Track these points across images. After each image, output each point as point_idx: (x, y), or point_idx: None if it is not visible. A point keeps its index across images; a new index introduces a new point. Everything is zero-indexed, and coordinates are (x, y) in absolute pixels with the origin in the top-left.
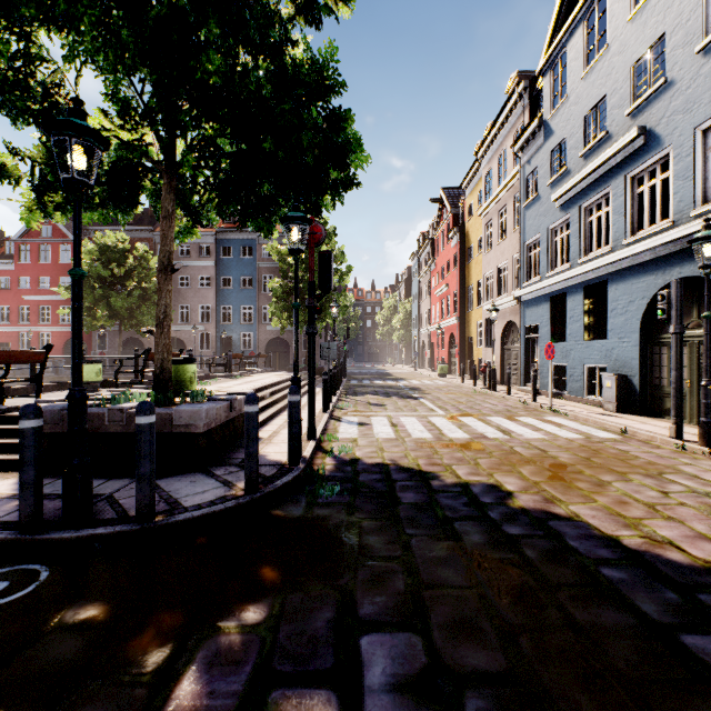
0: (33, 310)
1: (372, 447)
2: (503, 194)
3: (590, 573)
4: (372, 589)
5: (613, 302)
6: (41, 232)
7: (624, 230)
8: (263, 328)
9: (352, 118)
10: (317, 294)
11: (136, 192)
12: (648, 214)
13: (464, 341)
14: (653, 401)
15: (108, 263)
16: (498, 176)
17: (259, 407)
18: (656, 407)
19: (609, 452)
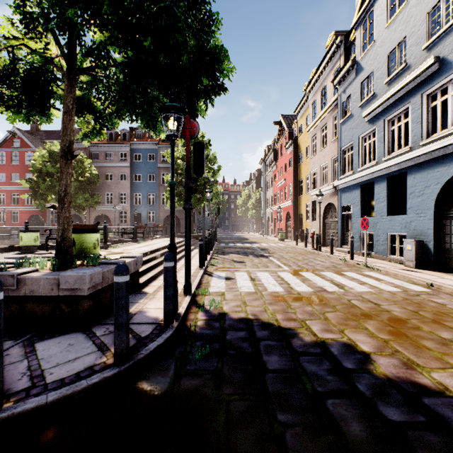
0: (7, 196)
1: (237, 300)
2: (325, 116)
3: None
4: None
5: (412, 187)
6: (13, 144)
7: (421, 134)
8: (162, 208)
9: (220, 21)
10: (192, 178)
11: (48, 96)
12: (440, 122)
13: (297, 217)
14: (445, 260)
15: (55, 164)
16: (321, 104)
17: (150, 265)
18: (447, 264)
19: (430, 305)
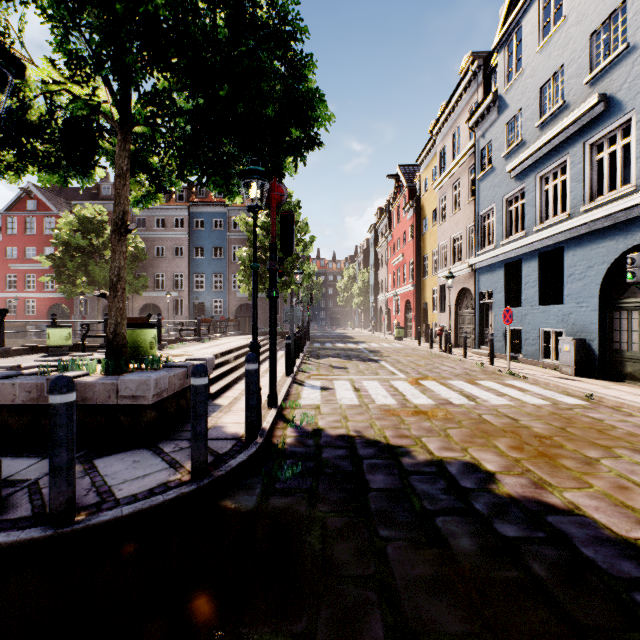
0: (20, 278)
1: (336, 415)
2: (457, 168)
3: (625, 606)
4: (341, 638)
5: (571, 268)
6: (27, 206)
7: (583, 197)
8: (233, 294)
9: (315, 65)
10: (278, 257)
11: (93, 153)
12: (607, 181)
13: (420, 307)
14: (613, 365)
15: (87, 234)
16: (452, 151)
17: (222, 371)
18: (615, 371)
19: (583, 421)
